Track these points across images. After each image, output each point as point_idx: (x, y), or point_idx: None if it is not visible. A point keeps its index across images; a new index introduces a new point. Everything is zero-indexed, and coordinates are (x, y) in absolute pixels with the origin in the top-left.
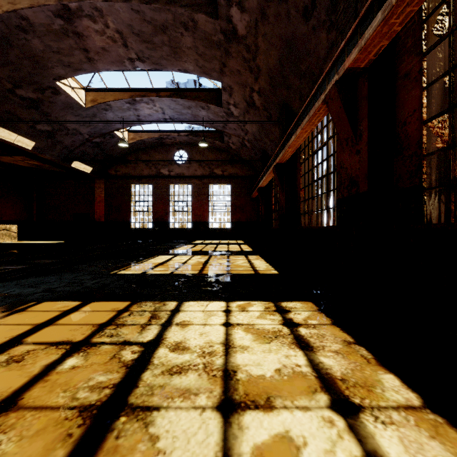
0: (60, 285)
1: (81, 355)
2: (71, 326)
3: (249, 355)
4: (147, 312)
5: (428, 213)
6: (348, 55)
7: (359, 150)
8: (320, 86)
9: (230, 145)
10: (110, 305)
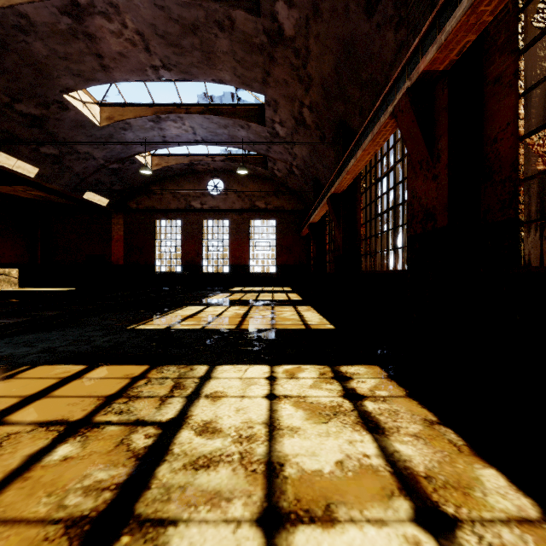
0: (62, 344)
1: (77, 440)
2: (70, 399)
3: (300, 440)
4: (169, 379)
5: (525, 254)
6: (423, 55)
7: (437, 174)
8: (386, 96)
9: (275, 172)
10: (122, 371)
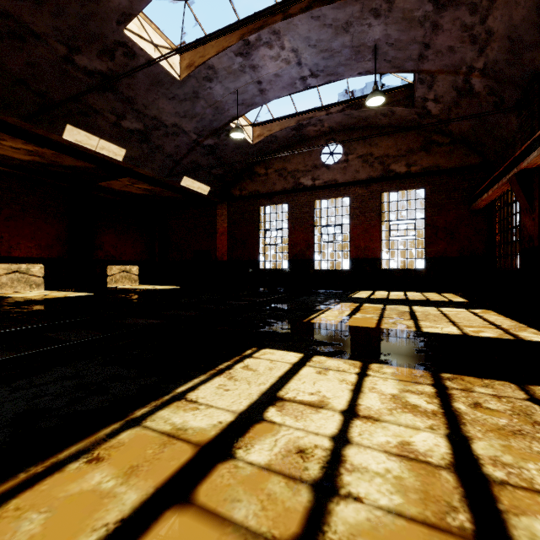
0: None
1: None
2: None
3: None
4: None
5: None
6: None
7: None
8: None
9: (427, 107)
10: None
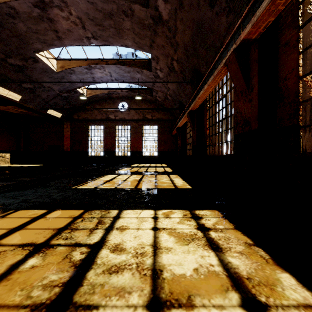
0: (34, 197)
1: (40, 255)
2: (37, 230)
3: (172, 255)
4: (95, 218)
5: (303, 145)
6: (243, 29)
7: (251, 99)
8: (221, 53)
9: (157, 98)
10: (68, 213)
